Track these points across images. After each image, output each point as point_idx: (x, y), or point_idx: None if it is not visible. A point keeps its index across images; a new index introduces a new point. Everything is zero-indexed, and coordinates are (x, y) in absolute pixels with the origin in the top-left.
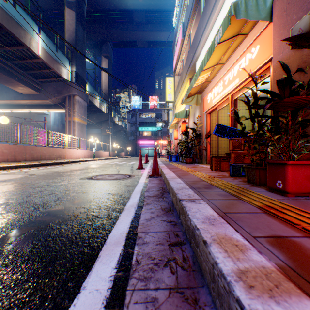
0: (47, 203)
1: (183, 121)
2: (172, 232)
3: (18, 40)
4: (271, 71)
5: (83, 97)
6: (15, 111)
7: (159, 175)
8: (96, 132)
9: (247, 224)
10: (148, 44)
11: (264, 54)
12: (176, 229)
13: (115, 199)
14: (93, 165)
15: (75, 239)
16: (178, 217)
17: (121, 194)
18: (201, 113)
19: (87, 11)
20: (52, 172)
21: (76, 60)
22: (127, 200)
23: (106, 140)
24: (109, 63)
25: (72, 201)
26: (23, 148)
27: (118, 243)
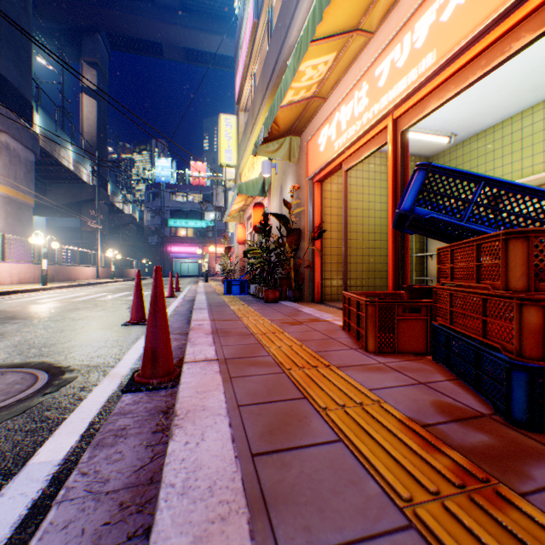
0: None
1: (258, 204)
2: None
3: None
4: None
5: (23, 139)
6: None
7: (173, 373)
8: (73, 225)
9: None
10: (187, 56)
11: None
12: None
13: None
14: (6, 311)
15: None
16: None
17: None
18: (300, 182)
19: None
20: None
21: None
22: None
23: (93, 243)
24: (99, 79)
25: None
26: None
27: None
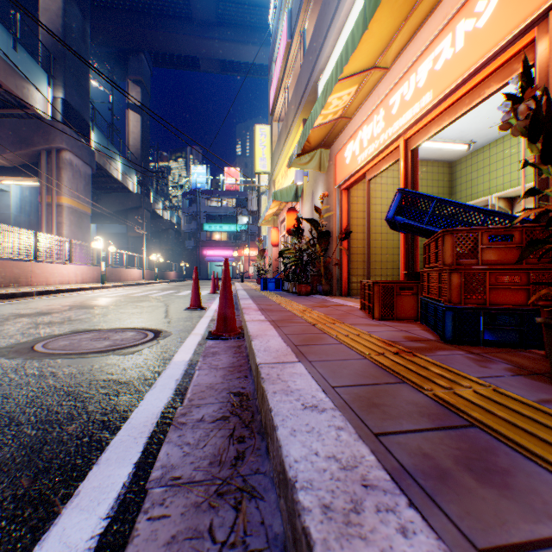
0: None
1: (291, 209)
2: None
3: None
4: (541, 51)
5: (83, 156)
6: None
7: (237, 331)
8: (118, 231)
9: None
10: (222, 67)
11: (522, 4)
12: None
13: None
14: (88, 301)
15: None
16: None
17: (39, 470)
18: (329, 189)
19: None
20: None
21: (65, 76)
22: (24, 549)
23: (138, 247)
24: (143, 96)
25: None
26: None
27: None
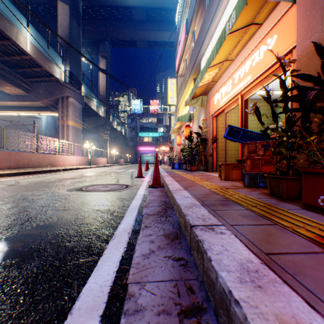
0: (9, 226)
1: (187, 126)
2: (183, 283)
3: (2, 33)
4: (291, 65)
5: (78, 99)
6: (1, 113)
7: (161, 185)
8: (93, 137)
9: (320, 286)
10: (149, 45)
11: (283, 45)
12: (187, 275)
13: (103, 220)
14: (87, 174)
15: (22, 302)
16: (189, 250)
17: (113, 212)
18: (206, 116)
19: (83, 7)
20: (36, 182)
21: (70, 59)
22: (120, 220)
23: (104, 146)
24: (107, 64)
25: (46, 223)
26: (7, 155)
27: (93, 311)
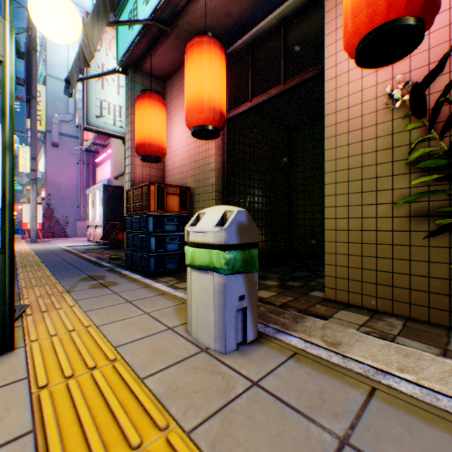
0: None
1: None
2: None
3: None
4: None
5: None
6: None
7: None
8: None
9: None
10: None
11: None
12: None
13: None
14: None
15: None
16: None
17: None
18: None
19: None
20: None
21: None
22: None
23: None
24: None
25: None
26: None
27: None
